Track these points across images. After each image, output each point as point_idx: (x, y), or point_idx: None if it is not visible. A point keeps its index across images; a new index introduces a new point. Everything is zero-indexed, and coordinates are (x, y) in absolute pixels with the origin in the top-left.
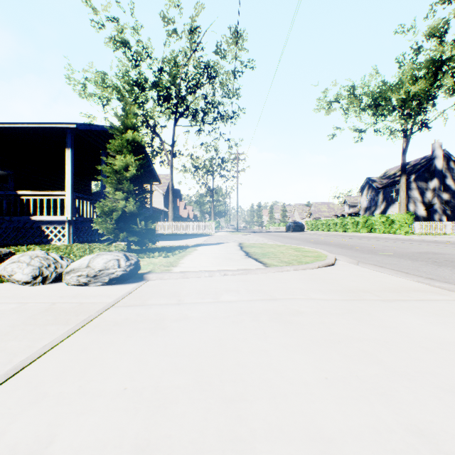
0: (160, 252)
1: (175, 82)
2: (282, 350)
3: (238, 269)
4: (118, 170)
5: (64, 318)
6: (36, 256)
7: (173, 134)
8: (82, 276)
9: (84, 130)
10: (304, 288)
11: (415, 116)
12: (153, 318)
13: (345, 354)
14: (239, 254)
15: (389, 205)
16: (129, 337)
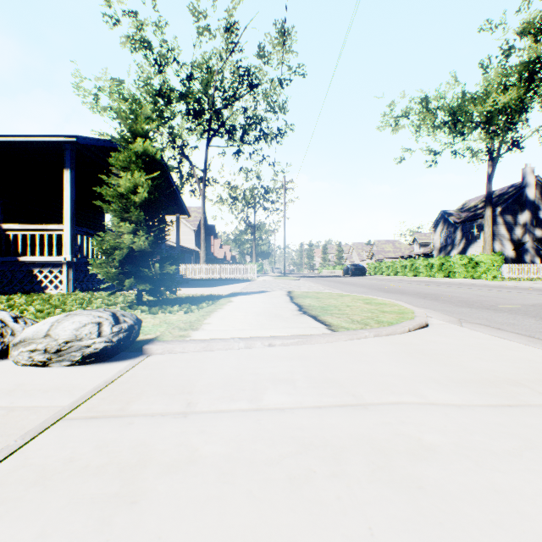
0: (182, 304)
1: (207, 92)
2: None
3: (290, 336)
4: (123, 193)
5: None
6: None
7: (206, 157)
8: (37, 351)
9: (89, 146)
10: (406, 375)
11: (504, 133)
12: (124, 461)
13: None
14: (290, 309)
15: (470, 243)
16: (41, 538)
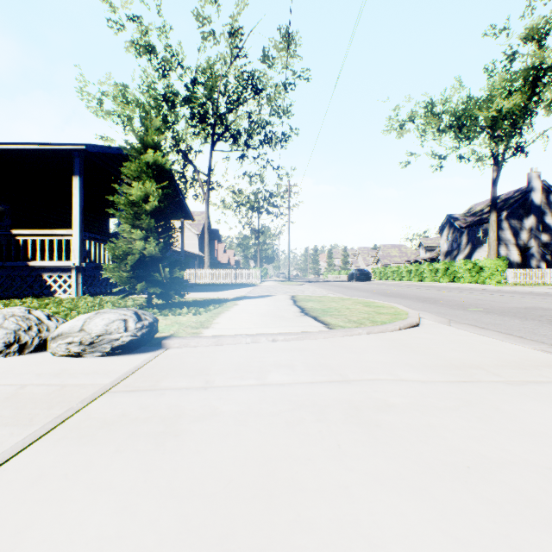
0: (190, 307)
1: (212, 97)
2: (374, 488)
3: (292, 333)
4: (135, 201)
5: (28, 414)
6: (12, 315)
7: (210, 161)
8: (74, 343)
9: (97, 153)
10: (387, 361)
11: (508, 138)
12: (164, 415)
13: (489, 499)
14: (293, 311)
15: (475, 248)
16: (119, 452)
